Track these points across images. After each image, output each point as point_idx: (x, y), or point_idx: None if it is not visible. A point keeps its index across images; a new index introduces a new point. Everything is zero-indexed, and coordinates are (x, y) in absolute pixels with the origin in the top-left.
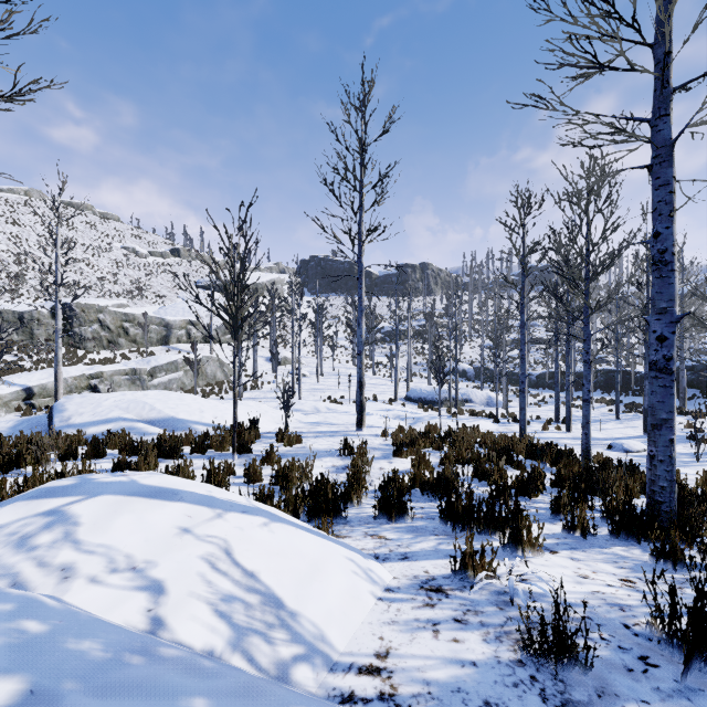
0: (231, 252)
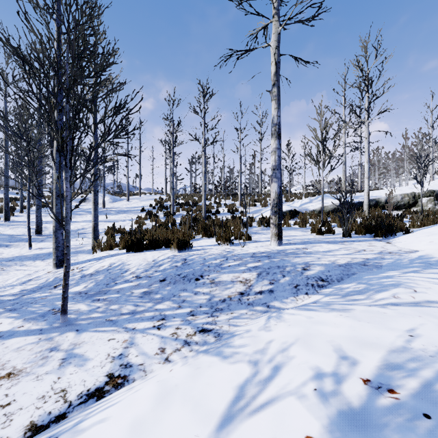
0: (323, 129)
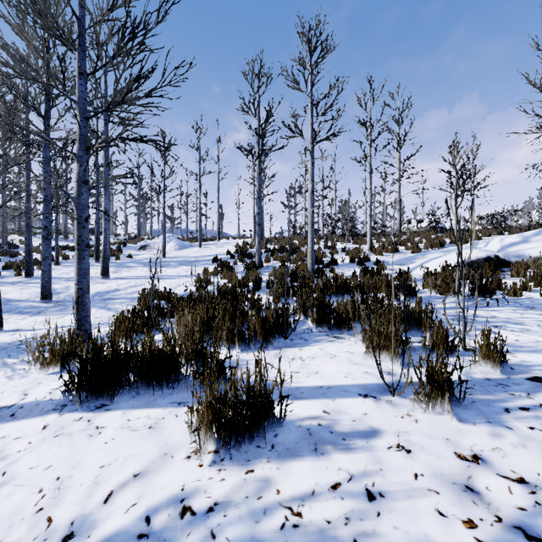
0: None
